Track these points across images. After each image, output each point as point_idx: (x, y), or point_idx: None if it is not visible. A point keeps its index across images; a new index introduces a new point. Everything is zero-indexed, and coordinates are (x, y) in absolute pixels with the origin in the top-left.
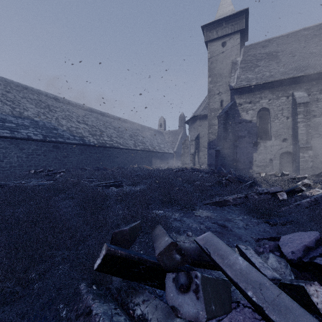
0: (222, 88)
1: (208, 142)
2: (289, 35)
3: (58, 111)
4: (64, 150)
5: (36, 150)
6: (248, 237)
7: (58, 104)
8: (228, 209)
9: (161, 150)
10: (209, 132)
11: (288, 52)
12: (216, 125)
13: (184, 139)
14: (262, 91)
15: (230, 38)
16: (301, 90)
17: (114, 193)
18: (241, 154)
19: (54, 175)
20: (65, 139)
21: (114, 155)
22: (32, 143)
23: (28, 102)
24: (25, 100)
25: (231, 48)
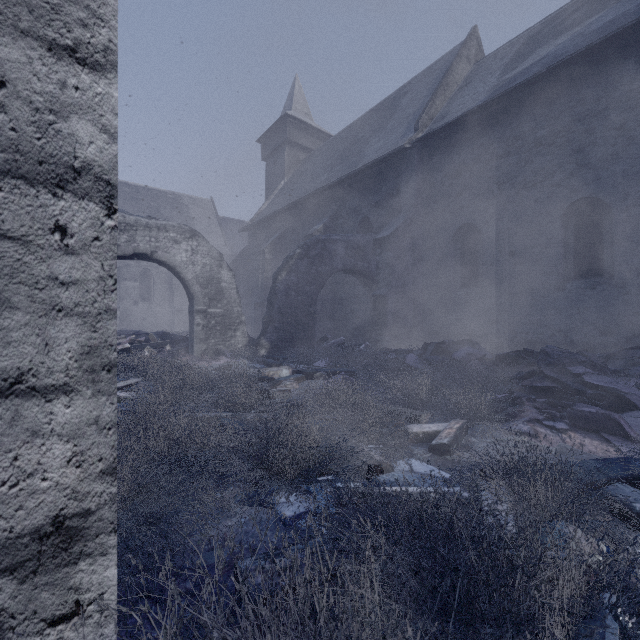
0: None
1: None
2: None
3: None
4: None
5: None
6: None
7: None
8: None
9: None
10: None
11: None
12: None
13: None
14: None
15: None
16: None
17: None
18: None
19: None
20: None
21: None
22: None
23: None
24: None
25: None
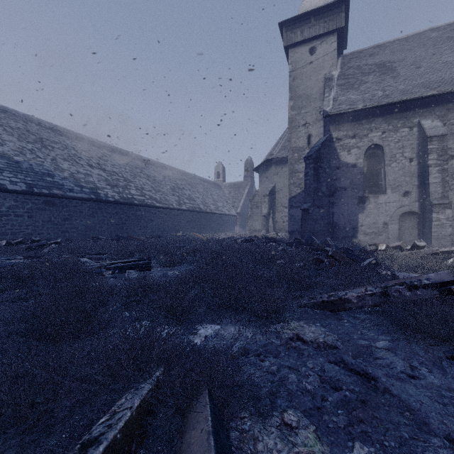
0: (309, 116)
1: (289, 197)
2: (409, 38)
3: (56, 149)
4: (64, 208)
5: (14, 207)
6: (449, 423)
7: (58, 138)
8: (348, 317)
9: (218, 211)
10: (290, 182)
11: (409, 62)
12: (300, 172)
13: (252, 194)
14: (373, 120)
15: (322, 41)
16: (431, 118)
17: (133, 282)
18: (340, 215)
19: (39, 248)
20: (65, 191)
21: (146, 217)
22: (7, 196)
23: (7, 132)
24: (1, 129)
25: (324, 56)
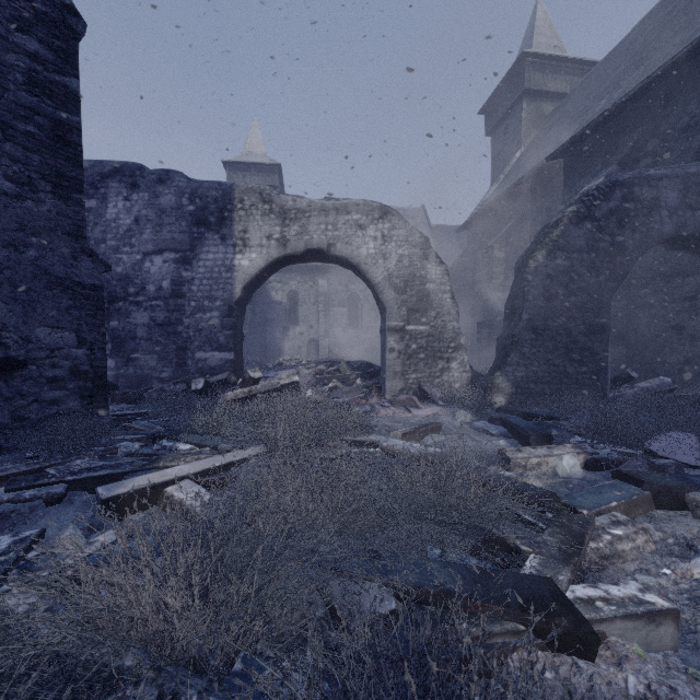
0: None
1: None
2: None
3: None
4: None
5: None
6: None
7: None
8: None
9: None
10: None
11: None
12: None
13: None
14: (292, 272)
15: None
16: (324, 279)
17: None
18: (271, 340)
19: None
20: None
21: None
22: None
23: None
24: None
25: None
